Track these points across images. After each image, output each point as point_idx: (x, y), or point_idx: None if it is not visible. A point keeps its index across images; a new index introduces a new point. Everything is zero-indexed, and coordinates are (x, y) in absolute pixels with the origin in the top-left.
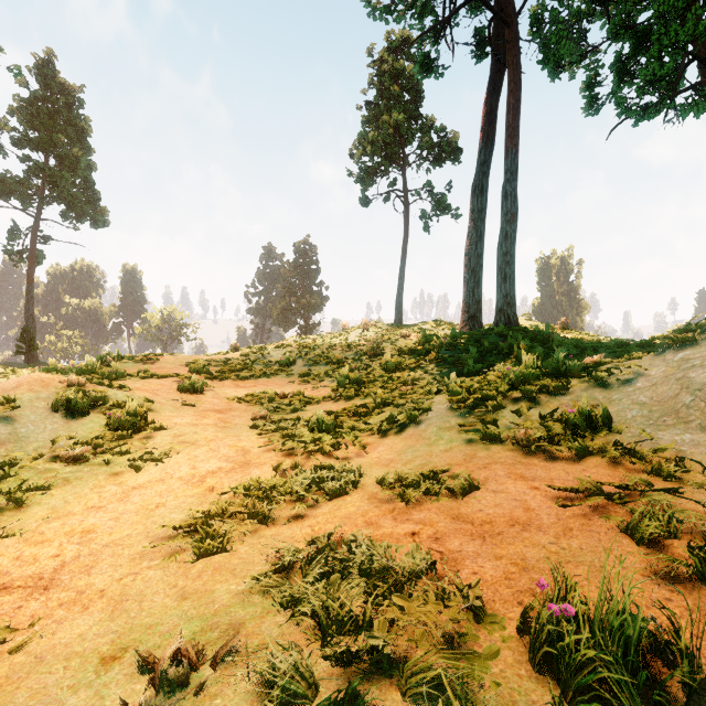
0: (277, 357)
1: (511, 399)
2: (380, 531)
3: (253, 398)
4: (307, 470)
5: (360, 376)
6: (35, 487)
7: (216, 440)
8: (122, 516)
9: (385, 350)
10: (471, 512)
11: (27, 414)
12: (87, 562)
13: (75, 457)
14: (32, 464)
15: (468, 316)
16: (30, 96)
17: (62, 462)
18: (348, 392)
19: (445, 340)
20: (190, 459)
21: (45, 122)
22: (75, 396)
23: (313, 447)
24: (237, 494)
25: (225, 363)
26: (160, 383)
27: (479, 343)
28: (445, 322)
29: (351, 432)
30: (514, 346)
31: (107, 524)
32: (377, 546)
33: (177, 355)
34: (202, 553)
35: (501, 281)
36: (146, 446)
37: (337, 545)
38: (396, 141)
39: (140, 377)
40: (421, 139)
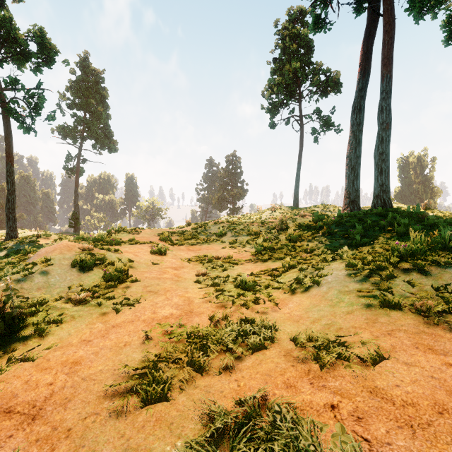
0: (214, 230)
1: (401, 269)
2: (299, 396)
3: (197, 259)
4: (234, 323)
5: (271, 245)
6: (53, 321)
7: (171, 291)
8: (101, 351)
9: (288, 225)
10: (387, 386)
11: (56, 269)
12: (68, 394)
13: (80, 300)
14: (54, 304)
15: (349, 200)
16: (76, 79)
17: (72, 303)
18: (262, 256)
19: (333, 218)
20: (152, 305)
21: (84, 93)
22: (84, 258)
23: (239, 301)
24: (181, 339)
25: (181, 234)
26: (140, 247)
27: (362, 221)
28: (330, 205)
29: (266, 289)
30: (395, 224)
31: (89, 357)
32: (300, 423)
33: (152, 229)
34: (148, 400)
35: (378, 174)
36: (125, 293)
37: (260, 409)
38: (294, 82)
39: (129, 243)
40: (313, 79)
